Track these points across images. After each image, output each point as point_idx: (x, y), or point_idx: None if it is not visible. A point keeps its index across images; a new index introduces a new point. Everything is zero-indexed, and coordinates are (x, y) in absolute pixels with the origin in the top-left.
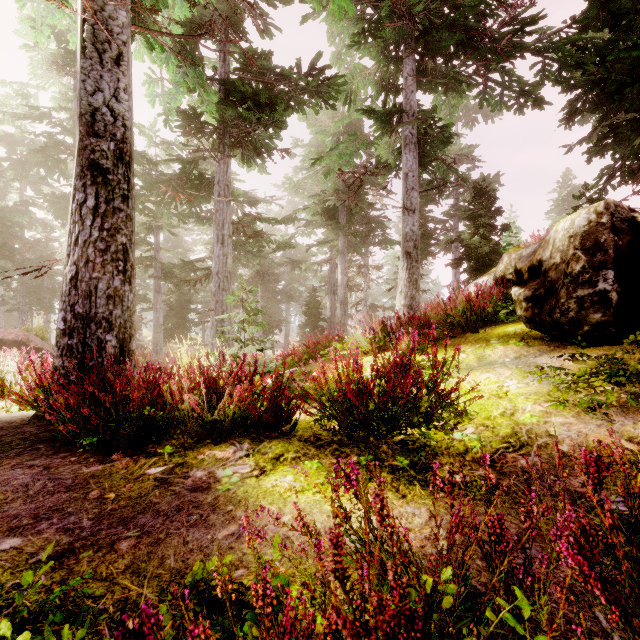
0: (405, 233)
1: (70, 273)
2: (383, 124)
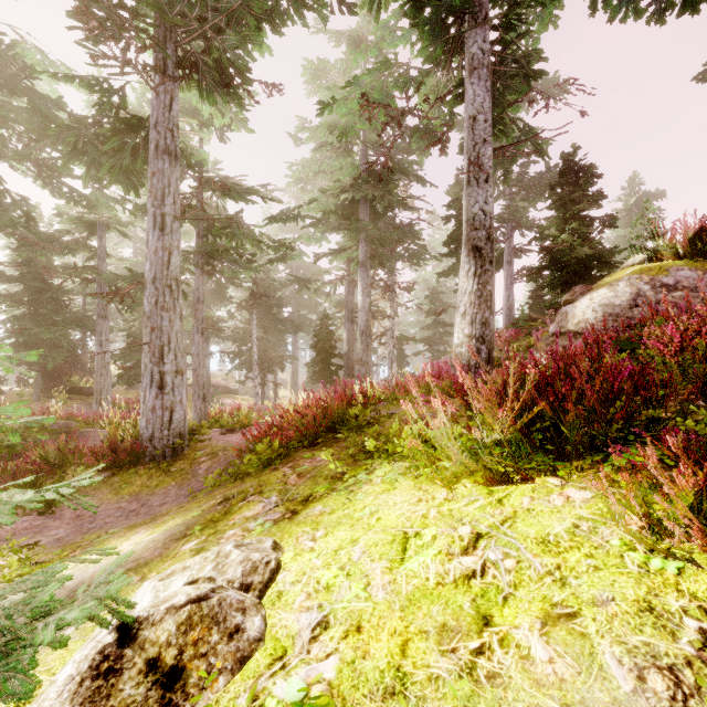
0: (472, 216)
1: None
2: (434, 39)
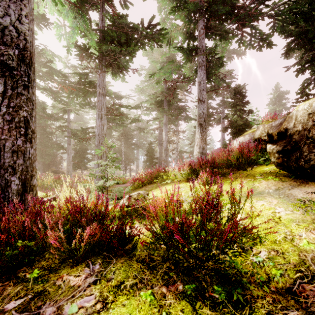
0: (199, 113)
1: None
2: (187, 55)
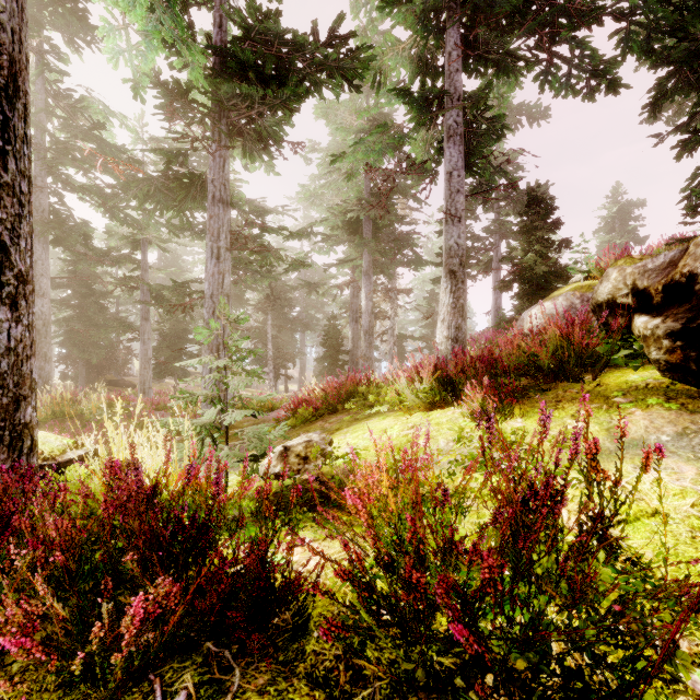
0: (449, 247)
1: None
2: (420, 111)
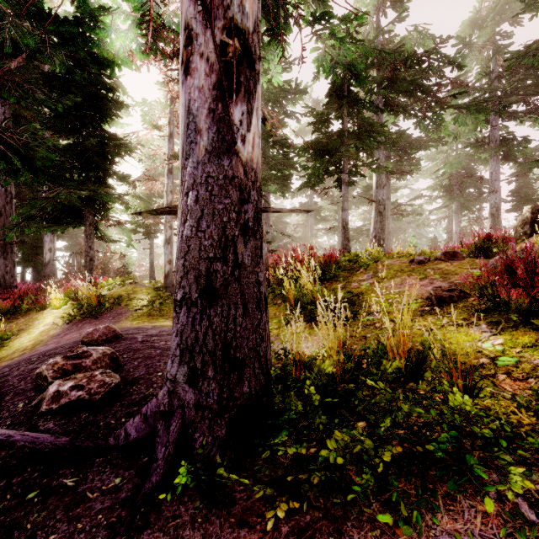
0: (490, 204)
1: (374, 235)
2: (477, 148)
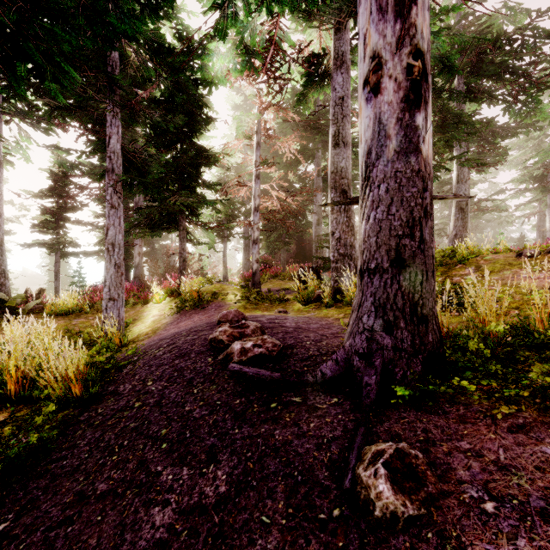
0: None
1: (454, 234)
2: None
